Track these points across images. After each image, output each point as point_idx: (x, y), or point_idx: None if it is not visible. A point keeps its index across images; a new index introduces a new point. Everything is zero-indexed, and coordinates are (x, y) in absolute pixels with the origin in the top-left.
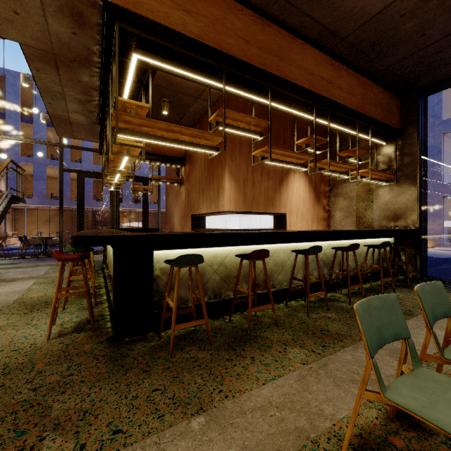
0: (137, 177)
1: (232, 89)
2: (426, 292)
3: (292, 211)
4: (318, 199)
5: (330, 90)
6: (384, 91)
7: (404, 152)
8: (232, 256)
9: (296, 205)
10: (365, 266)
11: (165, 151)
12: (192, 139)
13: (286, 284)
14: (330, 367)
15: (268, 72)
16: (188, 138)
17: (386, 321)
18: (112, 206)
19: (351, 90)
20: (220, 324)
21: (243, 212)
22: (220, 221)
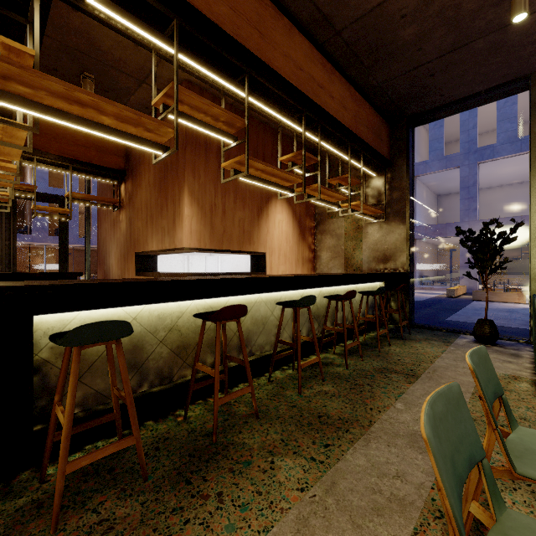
0: (48, 195)
1: (190, 62)
2: (476, 366)
3: (274, 249)
4: (303, 236)
5: (322, 97)
6: (375, 114)
7: (394, 186)
8: (191, 314)
9: (278, 242)
10: (359, 316)
11: (94, 157)
12: (122, 126)
13: (268, 348)
14: (341, 487)
15: (244, 47)
16: (113, 122)
17: (456, 438)
18: (1, 237)
19: (344, 103)
20: (167, 429)
21: (210, 250)
22: (180, 262)
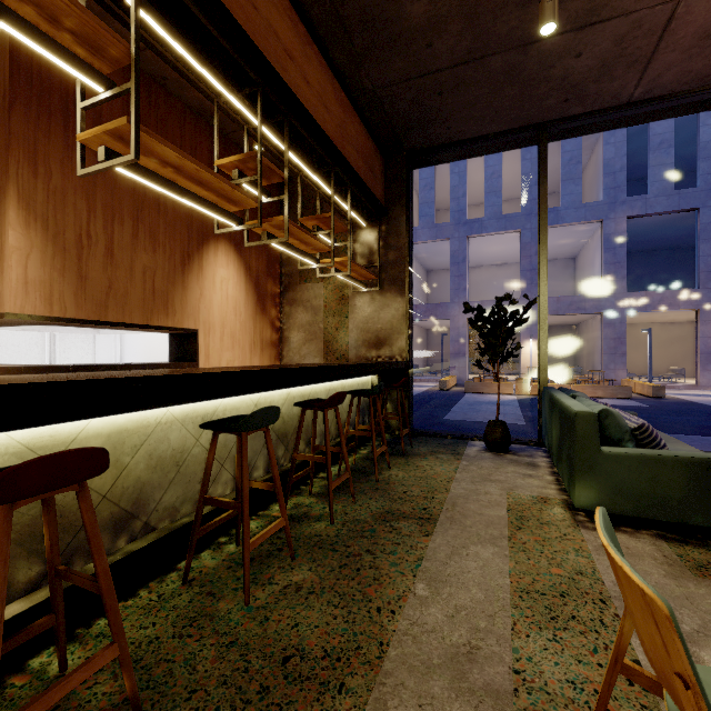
0: None
1: None
2: None
3: (213, 325)
4: (262, 307)
5: (291, 73)
6: (367, 136)
7: (390, 243)
8: None
9: (220, 314)
10: (348, 430)
11: None
12: None
13: (189, 508)
14: None
15: None
16: None
17: None
18: None
19: (326, 100)
20: None
21: (76, 320)
22: (35, 345)
